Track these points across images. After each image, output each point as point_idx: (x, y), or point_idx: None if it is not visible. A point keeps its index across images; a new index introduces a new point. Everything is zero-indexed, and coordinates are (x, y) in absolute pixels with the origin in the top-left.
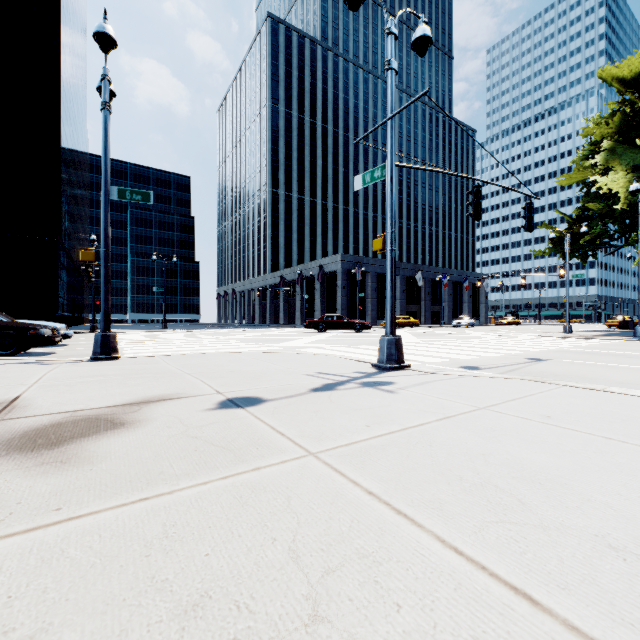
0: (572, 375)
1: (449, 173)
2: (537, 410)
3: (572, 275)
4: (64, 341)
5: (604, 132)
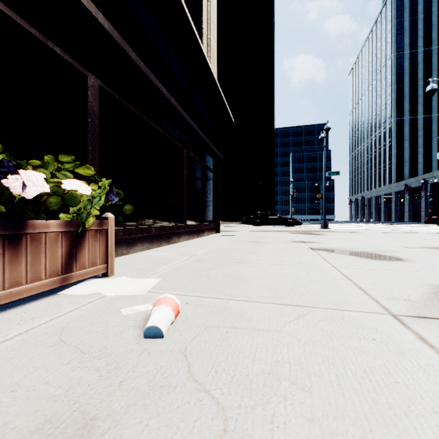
0: None
1: None
2: None
3: None
4: None
5: None
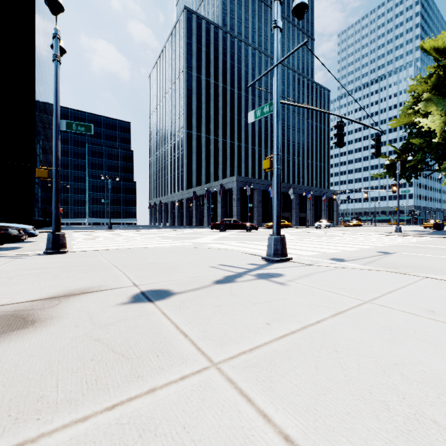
0: (419, 266)
1: (320, 110)
2: (418, 304)
3: (401, 191)
4: (33, 238)
5: (424, 88)
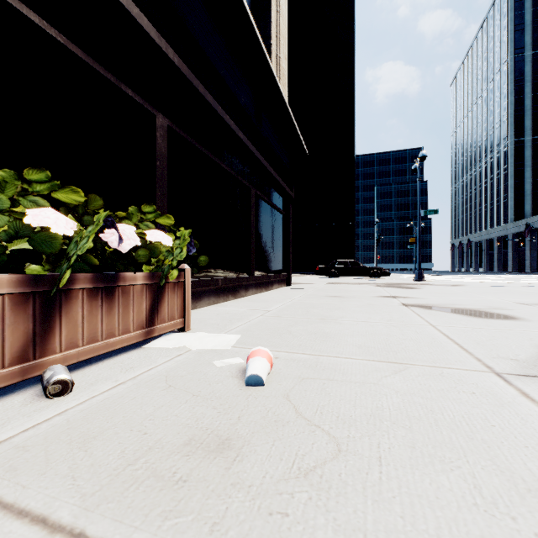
0: None
1: None
2: None
3: None
4: None
5: None
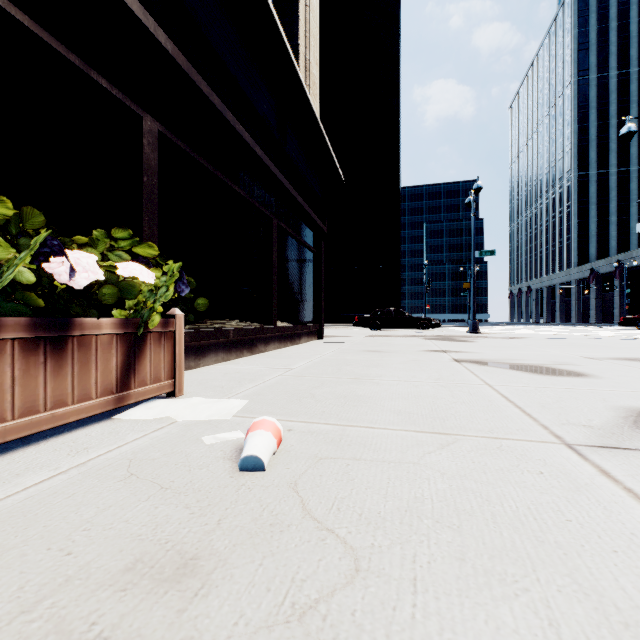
0: None
1: None
2: None
3: None
4: None
5: None
